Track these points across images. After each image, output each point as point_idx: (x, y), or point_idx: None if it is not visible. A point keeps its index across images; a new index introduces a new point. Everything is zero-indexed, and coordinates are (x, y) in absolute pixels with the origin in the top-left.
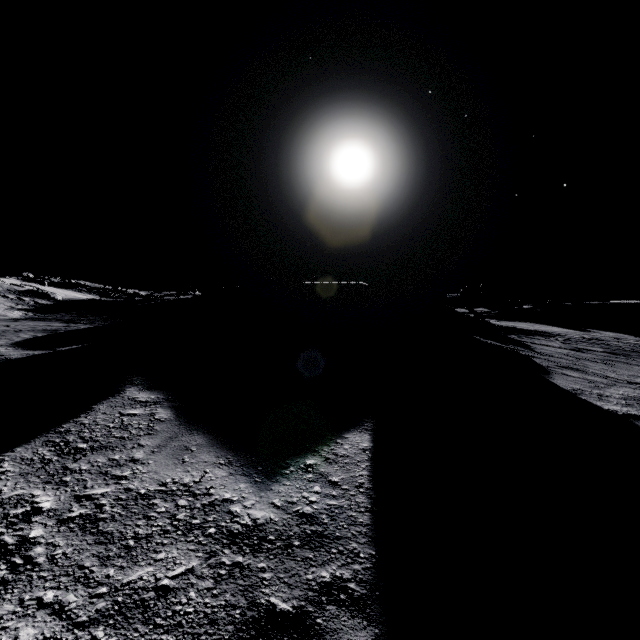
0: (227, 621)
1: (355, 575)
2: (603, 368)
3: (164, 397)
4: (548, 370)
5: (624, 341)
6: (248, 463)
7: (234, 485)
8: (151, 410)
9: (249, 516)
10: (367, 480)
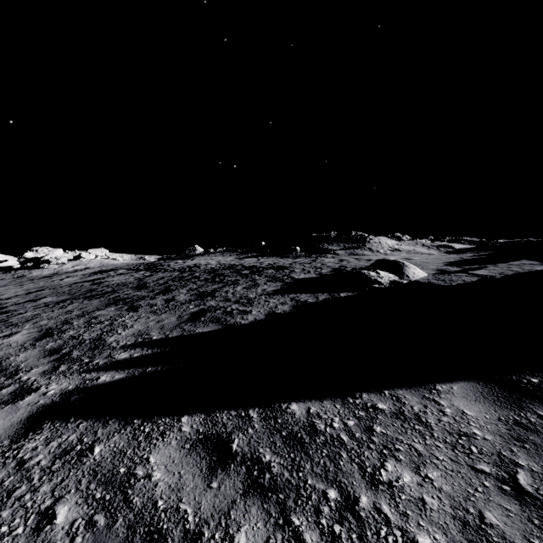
0: None
1: None
2: None
3: (536, 262)
4: None
5: None
6: None
7: None
8: (531, 262)
9: None
10: None
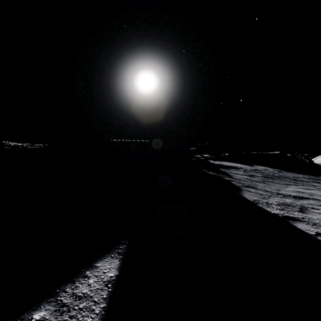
0: None
1: None
2: (264, 186)
3: None
4: (240, 188)
5: (268, 170)
6: None
7: None
8: None
9: None
10: None
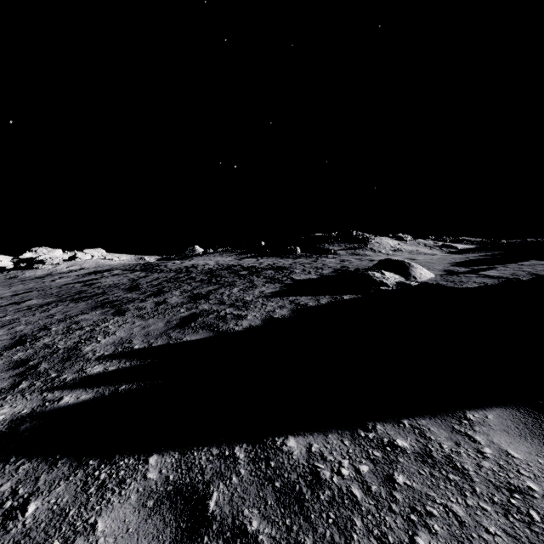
0: None
1: None
2: None
3: None
4: None
5: None
6: None
7: None
8: (542, 263)
9: None
10: None
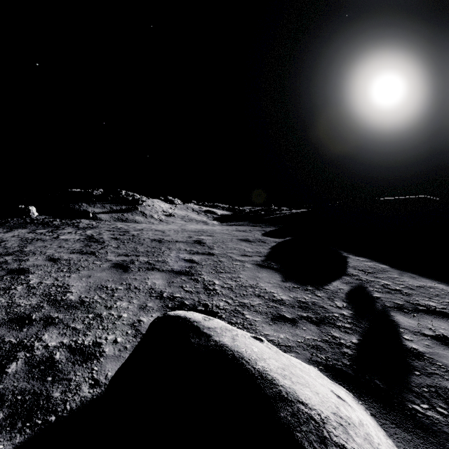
0: None
1: None
2: None
3: (370, 260)
4: None
5: None
6: None
7: None
8: (373, 264)
9: None
10: None
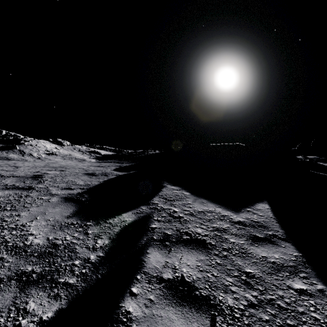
0: (246, 236)
1: (279, 234)
2: None
3: (181, 188)
4: None
5: None
6: (226, 208)
7: (226, 212)
8: (181, 191)
9: (237, 219)
10: (273, 216)
